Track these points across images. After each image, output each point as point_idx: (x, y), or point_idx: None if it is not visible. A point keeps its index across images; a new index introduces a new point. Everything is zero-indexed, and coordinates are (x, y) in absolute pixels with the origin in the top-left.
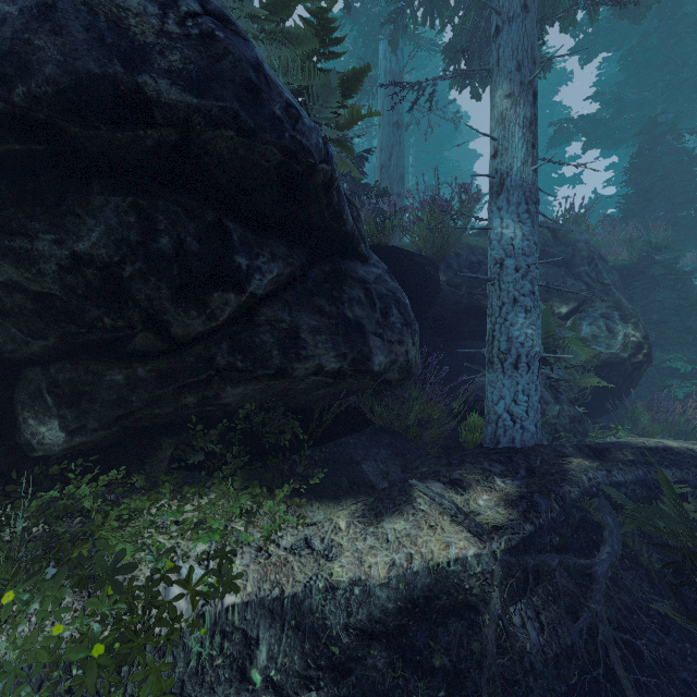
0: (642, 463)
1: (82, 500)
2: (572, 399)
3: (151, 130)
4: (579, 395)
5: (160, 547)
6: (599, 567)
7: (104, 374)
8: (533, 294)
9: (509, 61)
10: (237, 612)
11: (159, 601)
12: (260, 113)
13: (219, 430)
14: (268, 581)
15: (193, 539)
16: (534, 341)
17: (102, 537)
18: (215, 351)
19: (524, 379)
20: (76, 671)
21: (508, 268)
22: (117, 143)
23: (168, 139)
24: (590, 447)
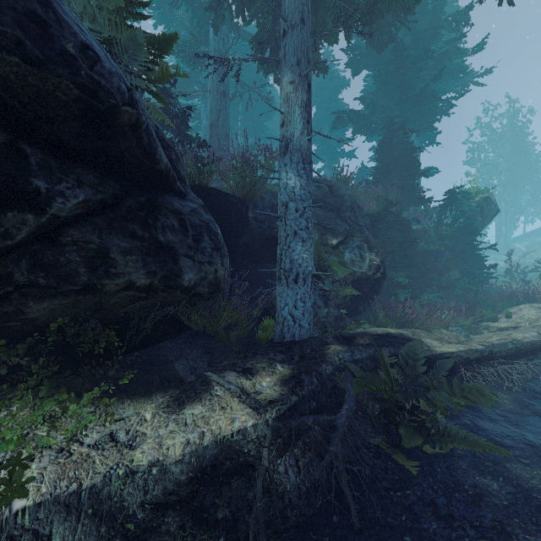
0: (373, 345)
1: None
2: (338, 304)
3: None
4: (343, 301)
5: None
6: (340, 420)
7: None
8: (307, 229)
9: (292, 57)
10: (28, 514)
11: None
12: (50, 47)
13: (27, 344)
14: (66, 478)
15: None
16: (308, 263)
17: None
18: (12, 268)
19: (301, 290)
20: None
21: (291, 209)
22: None
23: None
24: (344, 336)
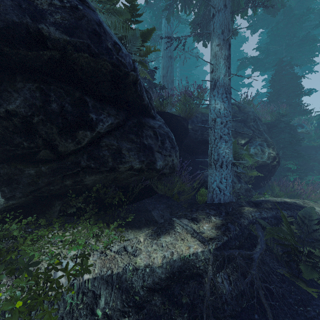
0: (274, 208)
1: (12, 231)
2: (246, 181)
3: (46, 51)
4: (249, 180)
5: (52, 253)
6: (255, 255)
7: (24, 170)
8: (228, 134)
9: (218, 29)
10: (90, 282)
11: (51, 279)
12: (101, 46)
13: (83, 197)
14: (105, 267)
15: (69, 249)
16: (229, 155)
17: (23, 249)
18: (80, 159)
19: (225, 172)
20: (8, 315)
21: (217, 122)
22: (29, 57)
23: (55, 56)
24: (253, 202)
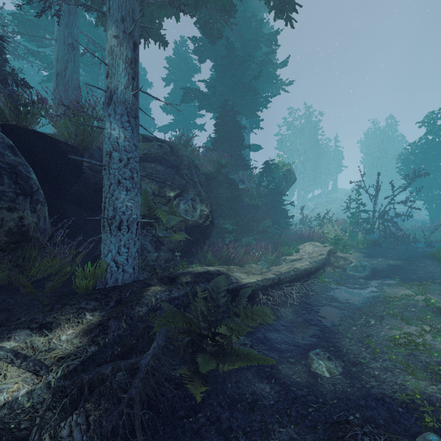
0: (191, 282)
1: None
2: (174, 248)
3: None
4: (179, 245)
5: None
6: (144, 360)
7: None
8: (132, 179)
9: (116, 12)
10: None
11: None
12: None
13: None
14: None
15: None
16: (132, 211)
17: None
18: None
19: (125, 237)
20: None
21: (114, 158)
22: None
23: None
24: (169, 277)
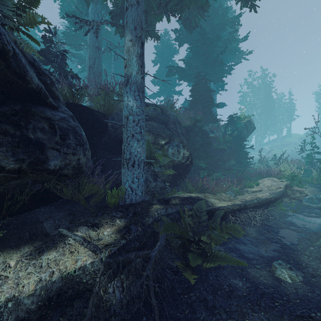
0: (180, 204)
1: None
2: (165, 179)
3: None
4: (168, 178)
5: None
6: (153, 253)
7: None
8: (141, 133)
9: (131, 24)
10: None
11: None
12: None
13: None
14: None
15: None
16: (141, 154)
17: None
18: None
19: (137, 171)
20: None
21: (130, 120)
22: None
23: None
24: (164, 199)
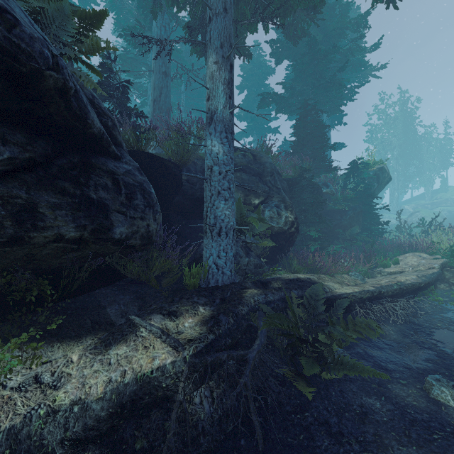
0: (284, 288)
1: None
2: (259, 254)
3: None
4: (264, 252)
5: None
6: (251, 354)
7: None
8: (229, 189)
9: (216, 41)
10: None
11: None
12: None
13: None
14: None
15: None
16: (230, 218)
17: None
18: None
19: (224, 242)
20: None
21: (215, 172)
22: None
23: None
24: (261, 281)
